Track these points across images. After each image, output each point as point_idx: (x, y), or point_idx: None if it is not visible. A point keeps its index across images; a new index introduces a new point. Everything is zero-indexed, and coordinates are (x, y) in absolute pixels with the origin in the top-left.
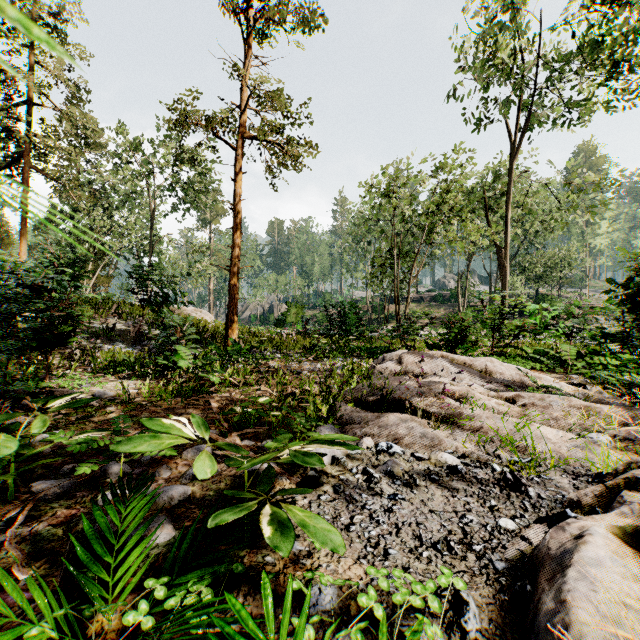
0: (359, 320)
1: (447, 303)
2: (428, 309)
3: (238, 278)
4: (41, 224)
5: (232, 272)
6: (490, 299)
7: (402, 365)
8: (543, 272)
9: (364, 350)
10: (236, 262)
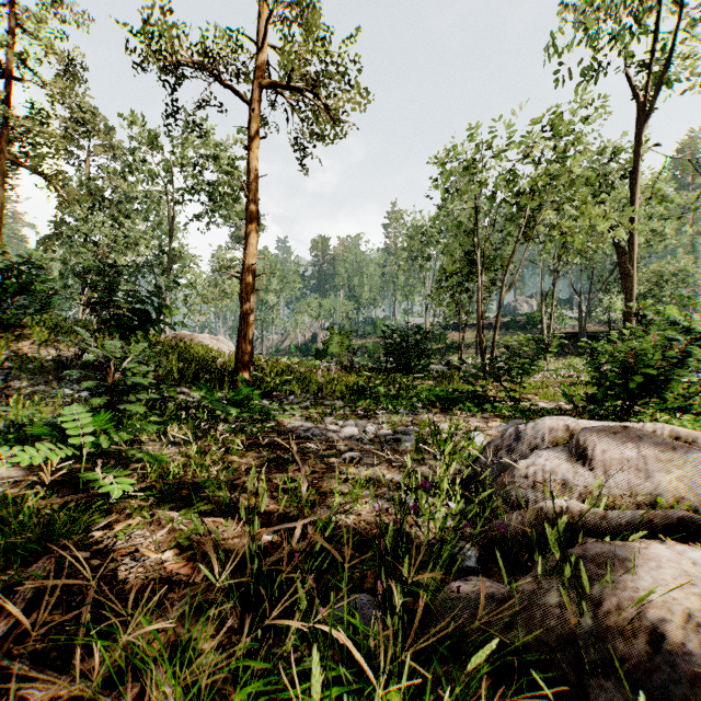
0: (423, 350)
1: (522, 330)
2: (500, 337)
3: (253, 290)
4: (46, 239)
5: (244, 281)
6: (580, 325)
7: (592, 466)
8: (648, 291)
9: (442, 398)
10: (250, 266)
